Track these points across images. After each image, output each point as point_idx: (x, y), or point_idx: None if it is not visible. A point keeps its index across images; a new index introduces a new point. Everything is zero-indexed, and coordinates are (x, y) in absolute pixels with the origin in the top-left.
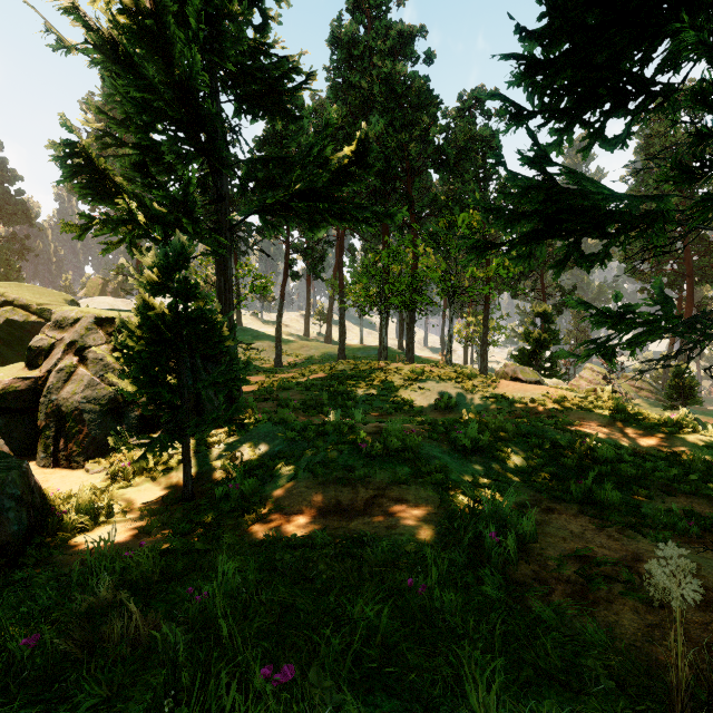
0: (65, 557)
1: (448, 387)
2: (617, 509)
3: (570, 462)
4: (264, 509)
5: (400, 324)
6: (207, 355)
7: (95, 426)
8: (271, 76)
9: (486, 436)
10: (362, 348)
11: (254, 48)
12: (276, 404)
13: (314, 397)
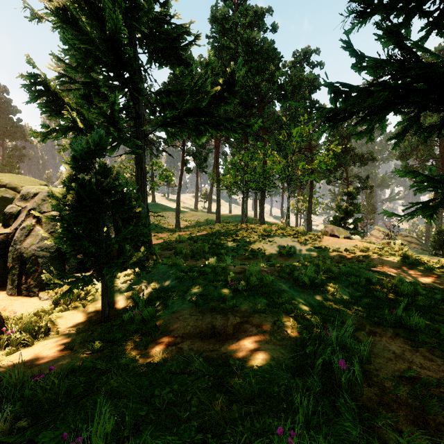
0: (4, 369)
1: (288, 240)
2: (422, 332)
3: (381, 295)
4: (158, 331)
5: (255, 201)
6: (126, 219)
7: (46, 267)
8: (171, 37)
9: (320, 275)
10: (231, 216)
11: (160, 19)
12: (174, 252)
13: (199, 247)
